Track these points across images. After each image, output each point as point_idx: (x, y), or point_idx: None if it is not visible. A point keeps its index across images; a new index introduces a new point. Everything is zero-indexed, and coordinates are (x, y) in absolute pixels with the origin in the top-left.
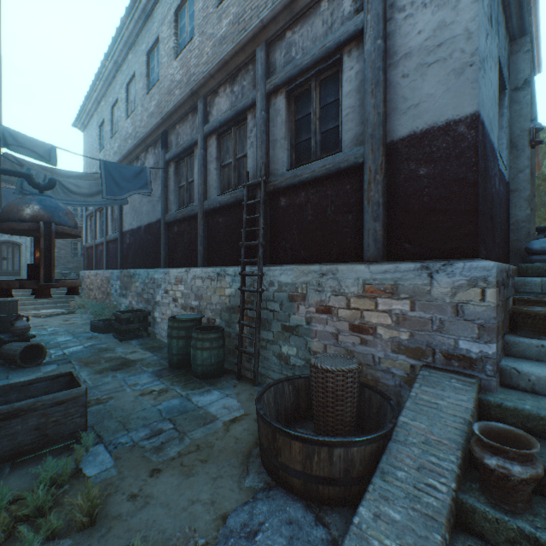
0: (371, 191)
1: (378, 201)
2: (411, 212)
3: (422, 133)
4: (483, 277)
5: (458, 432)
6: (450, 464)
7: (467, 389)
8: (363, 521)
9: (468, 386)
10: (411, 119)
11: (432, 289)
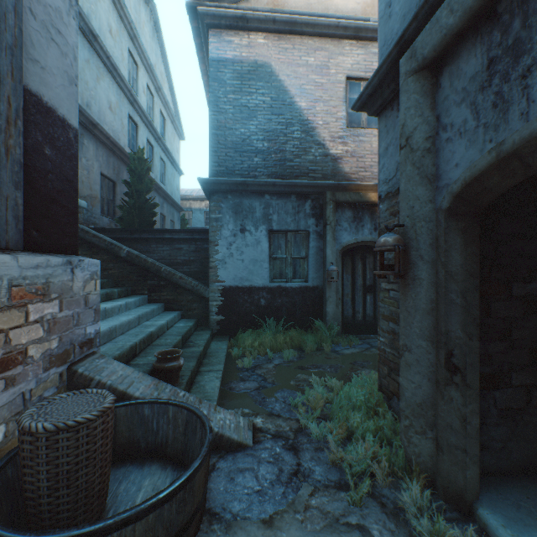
0: (12, 138)
1: (22, 161)
2: (40, 192)
3: (49, 108)
4: (97, 271)
5: (147, 375)
6: (169, 385)
7: (109, 359)
8: (216, 425)
9: (106, 357)
10: (40, 78)
11: (75, 284)
